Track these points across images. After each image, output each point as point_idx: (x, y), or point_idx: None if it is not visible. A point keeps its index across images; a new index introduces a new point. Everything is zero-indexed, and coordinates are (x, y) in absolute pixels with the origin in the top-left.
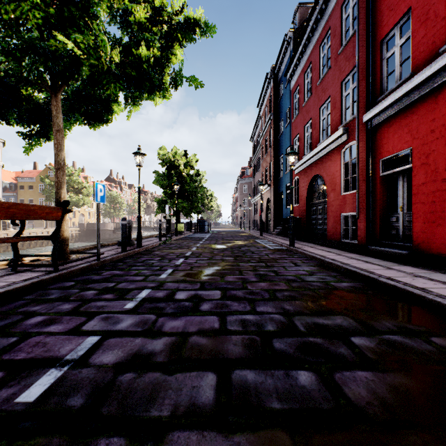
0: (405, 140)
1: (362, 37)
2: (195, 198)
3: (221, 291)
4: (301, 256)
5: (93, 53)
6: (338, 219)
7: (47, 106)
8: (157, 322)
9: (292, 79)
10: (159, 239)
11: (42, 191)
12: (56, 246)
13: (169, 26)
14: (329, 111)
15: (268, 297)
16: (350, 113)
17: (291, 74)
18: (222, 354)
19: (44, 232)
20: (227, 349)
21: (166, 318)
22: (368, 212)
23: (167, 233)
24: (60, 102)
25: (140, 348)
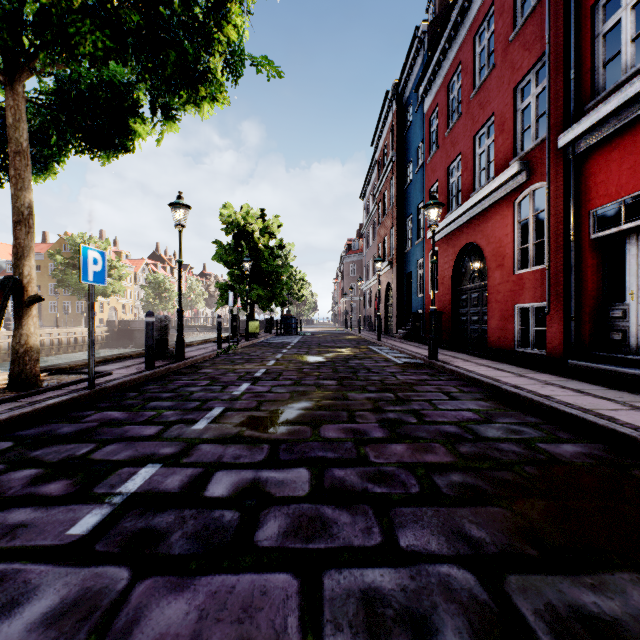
0: None
1: (556, 3)
2: (277, 283)
3: (311, 470)
4: (453, 377)
5: None
6: (509, 315)
7: (1, 112)
8: (123, 604)
9: (427, 97)
10: (218, 346)
11: (52, 274)
12: None
13: None
14: (491, 138)
15: (419, 493)
16: (532, 137)
17: (426, 87)
18: None
19: (54, 334)
20: None
21: (158, 582)
22: (567, 303)
23: (234, 335)
24: (24, 101)
25: None
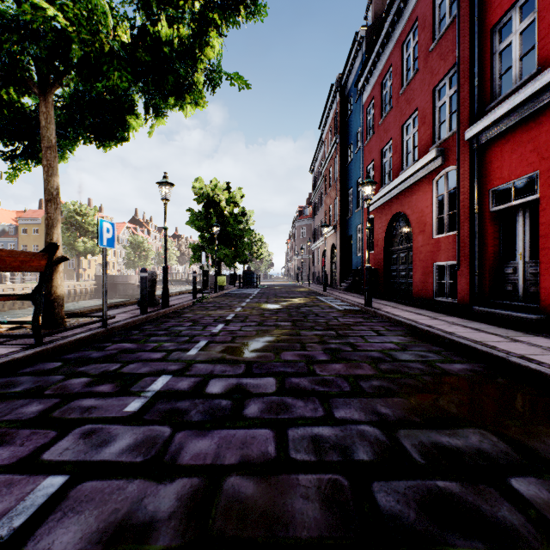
0: (529, 161)
1: (464, 25)
2: (240, 244)
3: (276, 379)
4: (382, 320)
5: (86, 24)
6: (429, 271)
7: (34, 115)
8: (171, 442)
9: (365, 90)
10: (193, 296)
11: None
12: (39, 309)
13: (203, 4)
14: (415, 128)
15: (349, 391)
16: (446, 129)
17: (364, 83)
18: (284, 524)
19: None
20: (292, 510)
21: (189, 432)
22: (472, 261)
23: (204, 288)
24: (53, 108)
25: (132, 506)
